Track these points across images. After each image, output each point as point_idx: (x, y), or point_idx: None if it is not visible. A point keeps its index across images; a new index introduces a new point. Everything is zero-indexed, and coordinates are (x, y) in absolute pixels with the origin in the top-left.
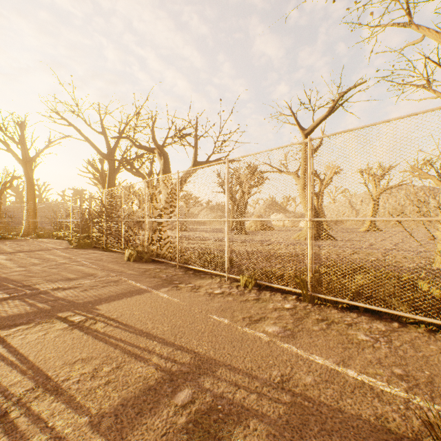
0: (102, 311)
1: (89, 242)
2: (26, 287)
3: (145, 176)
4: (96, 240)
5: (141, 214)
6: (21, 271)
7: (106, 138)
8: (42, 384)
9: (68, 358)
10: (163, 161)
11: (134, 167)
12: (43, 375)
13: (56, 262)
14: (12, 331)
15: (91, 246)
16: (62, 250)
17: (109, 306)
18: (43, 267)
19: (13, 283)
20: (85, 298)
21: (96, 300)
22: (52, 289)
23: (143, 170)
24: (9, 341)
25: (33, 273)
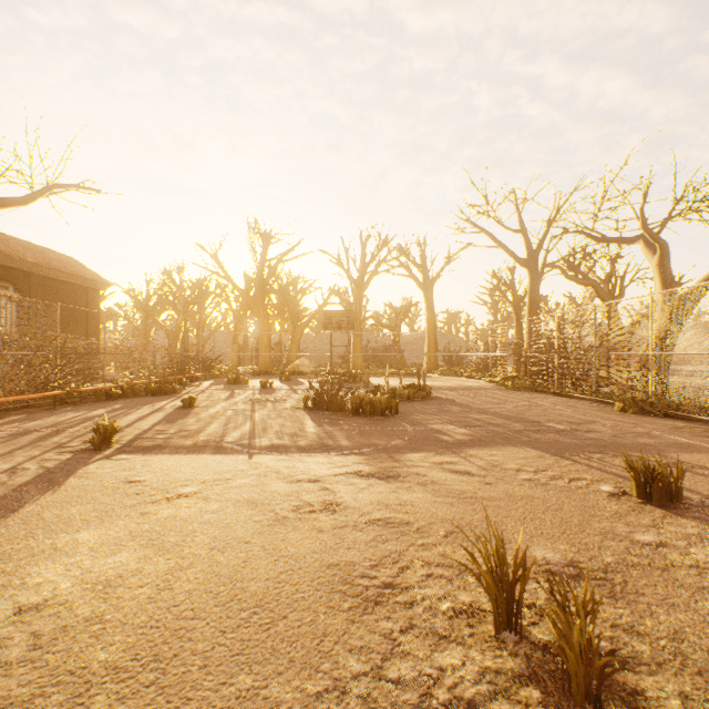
0: (681, 459)
1: (526, 383)
2: (536, 423)
3: (598, 284)
4: (538, 381)
5: (617, 345)
6: (498, 408)
7: (525, 237)
8: (708, 498)
9: (707, 488)
10: (657, 257)
11: (578, 272)
12: (698, 492)
13: (519, 403)
14: (597, 456)
15: (529, 388)
16: (498, 391)
17: (684, 457)
18: (513, 406)
19: (514, 418)
20: (630, 443)
21: (651, 447)
22: (568, 429)
23: (592, 274)
24: (609, 462)
25: (515, 411)
